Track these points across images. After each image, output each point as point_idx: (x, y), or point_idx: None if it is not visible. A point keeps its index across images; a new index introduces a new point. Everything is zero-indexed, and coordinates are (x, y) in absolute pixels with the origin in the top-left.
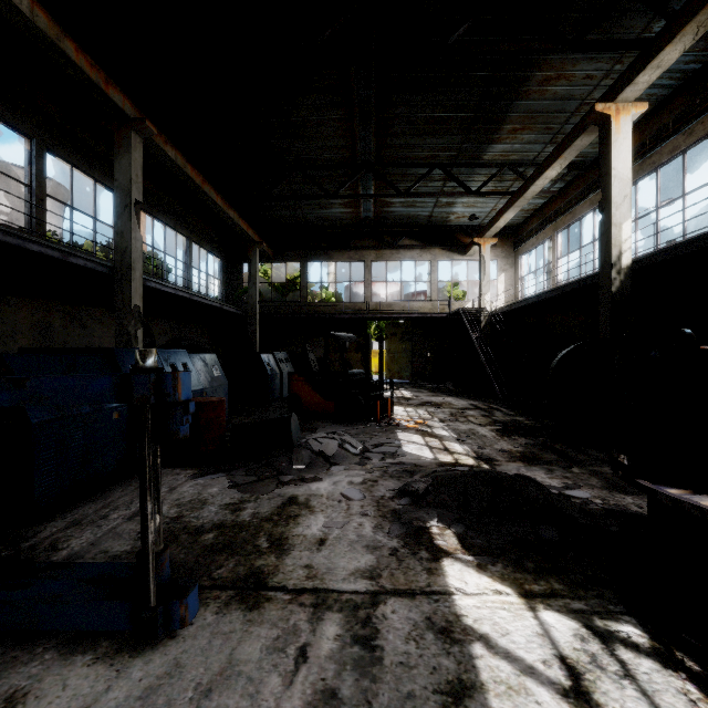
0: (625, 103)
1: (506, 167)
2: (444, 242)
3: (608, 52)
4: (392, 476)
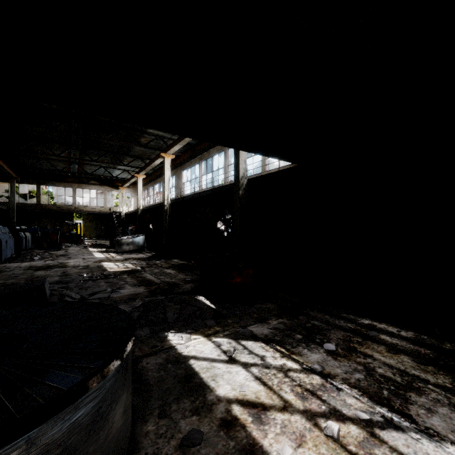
0: (141, 175)
1: (125, 171)
2: (109, 184)
3: (140, 161)
4: (83, 247)
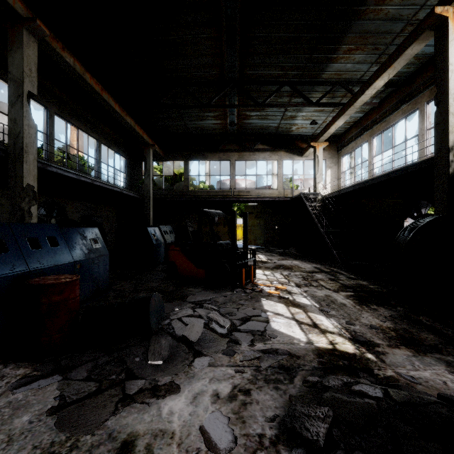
0: None
1: (338, 84)
2: (287, 147)
3: None
4: (267, 379)
